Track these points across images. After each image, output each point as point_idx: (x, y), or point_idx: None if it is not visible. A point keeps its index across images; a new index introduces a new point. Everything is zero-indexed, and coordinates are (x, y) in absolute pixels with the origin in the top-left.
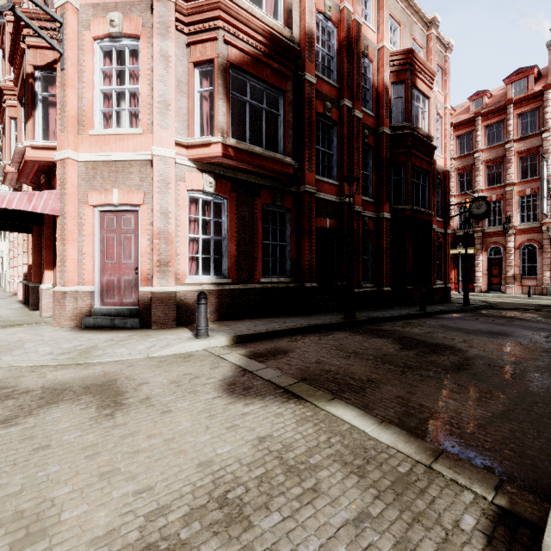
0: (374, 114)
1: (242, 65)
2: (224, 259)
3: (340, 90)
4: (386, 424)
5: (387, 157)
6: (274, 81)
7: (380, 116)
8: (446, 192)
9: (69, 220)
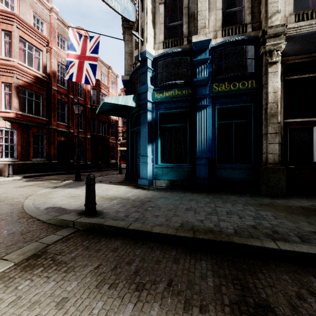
0: (84, 100)
1: (24, 86)
2: (15, 152)
3: (68, 91)
4: (59, 181)
5: (89, 116)
6: (38, 91)
7: (86, 100)
8: (116, 128)
9: None
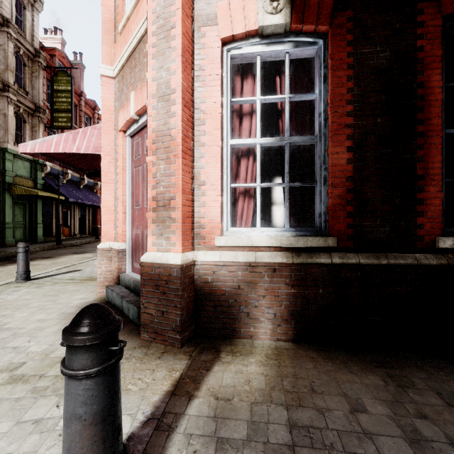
0: None
1: None
2: (316, 189)
3: None
4: None
5: None
6: None
7: None
8: None
9: (102, 157)
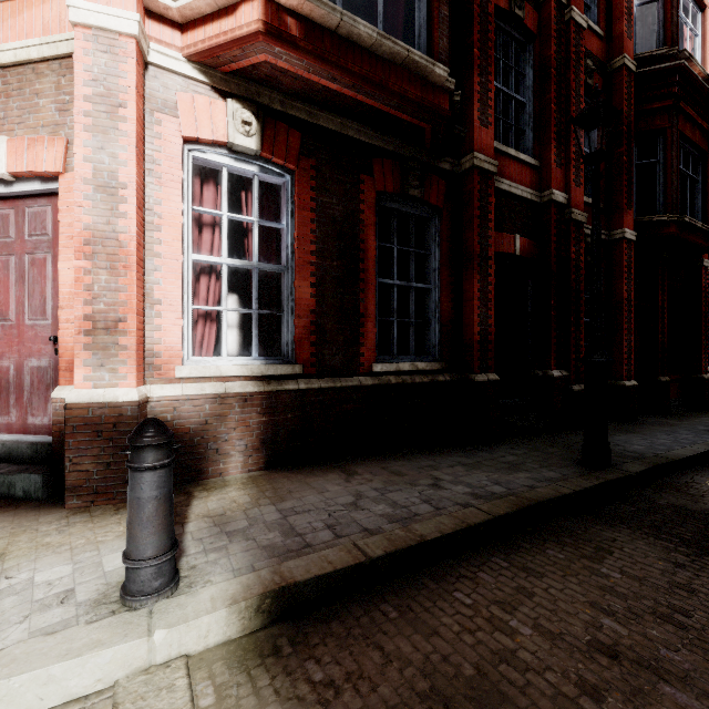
0: (602, 32)
1: None
2: (284, 318)
3: None
4: None
5: (630, 118)
6: None
7: (614, 36)
8: None
9: None
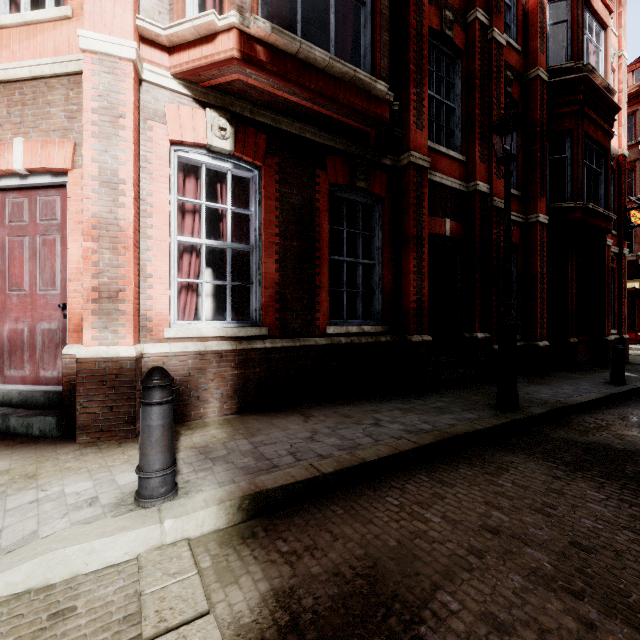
0: (520, 48)
1: None
2: (253, 289)
3: None
4: None
5: (543, 121)
6: None
7: (530, 51)
8: (621, 189)
9: None
